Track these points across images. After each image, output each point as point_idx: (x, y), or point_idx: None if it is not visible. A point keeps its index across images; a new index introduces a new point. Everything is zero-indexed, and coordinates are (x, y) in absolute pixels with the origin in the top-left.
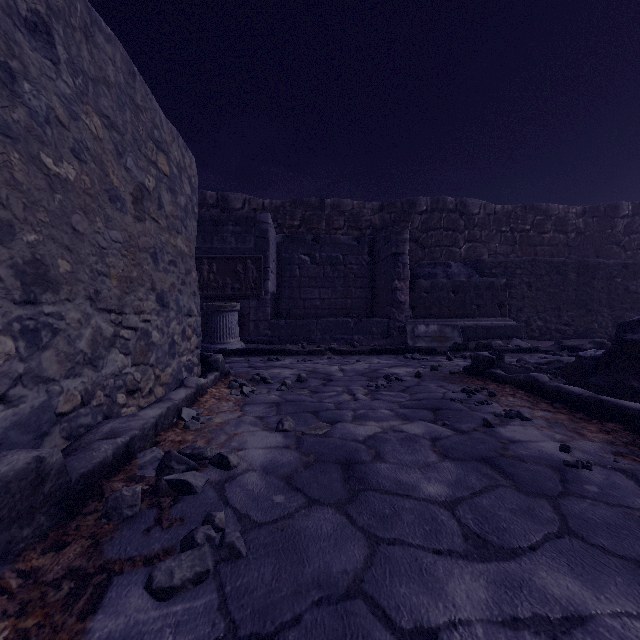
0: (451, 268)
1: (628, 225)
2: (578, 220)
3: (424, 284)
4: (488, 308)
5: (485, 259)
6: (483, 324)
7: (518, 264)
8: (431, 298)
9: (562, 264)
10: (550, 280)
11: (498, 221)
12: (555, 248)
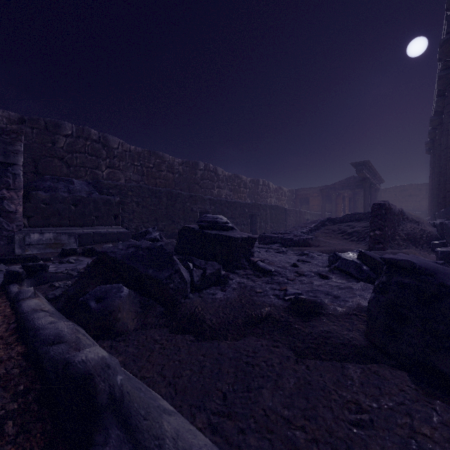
0: (74, 185)
1: (202, 175)
2: (180, 167)
3: (42, 196)
4: (105, 219)
5: (104, 181)
6: (100, 231)
7: (130, 188)
8: (50, 209)
9: (159, 191)
10: (151, 201)
11: (132, 157)
12: (167, 182)
